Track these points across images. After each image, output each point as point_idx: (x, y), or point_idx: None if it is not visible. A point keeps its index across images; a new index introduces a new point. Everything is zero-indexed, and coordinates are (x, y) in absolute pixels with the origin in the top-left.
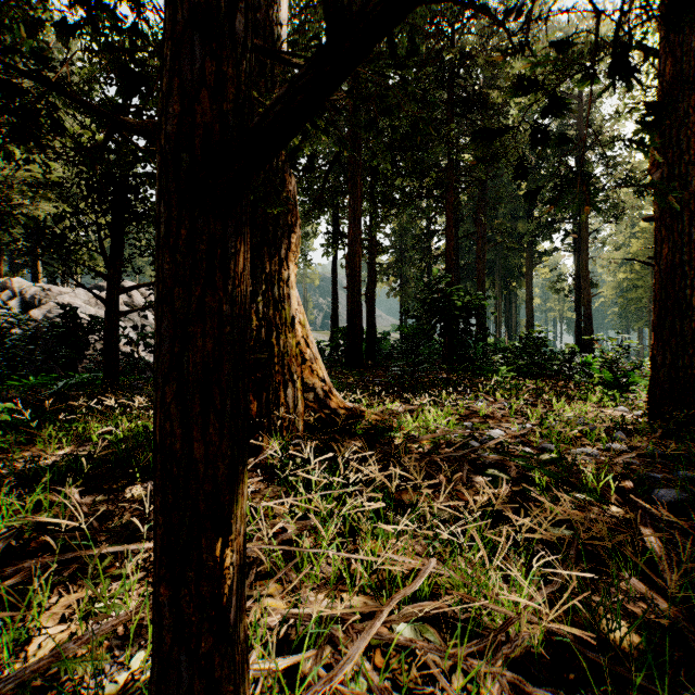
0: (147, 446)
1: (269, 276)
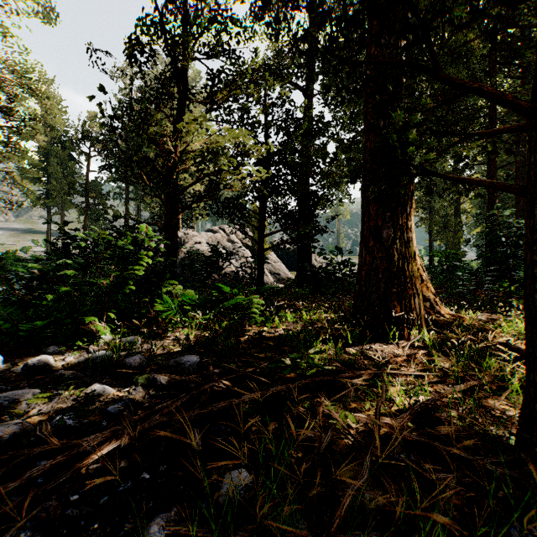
0: (346, 328)
1: (401, 226)
